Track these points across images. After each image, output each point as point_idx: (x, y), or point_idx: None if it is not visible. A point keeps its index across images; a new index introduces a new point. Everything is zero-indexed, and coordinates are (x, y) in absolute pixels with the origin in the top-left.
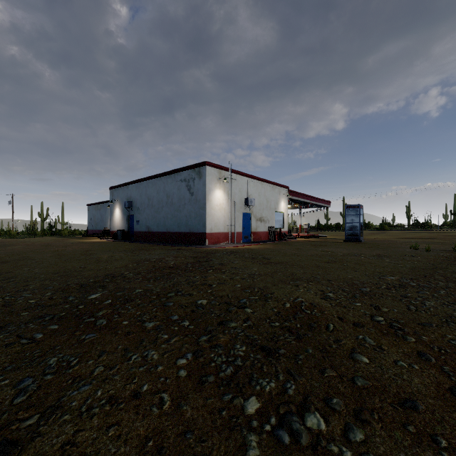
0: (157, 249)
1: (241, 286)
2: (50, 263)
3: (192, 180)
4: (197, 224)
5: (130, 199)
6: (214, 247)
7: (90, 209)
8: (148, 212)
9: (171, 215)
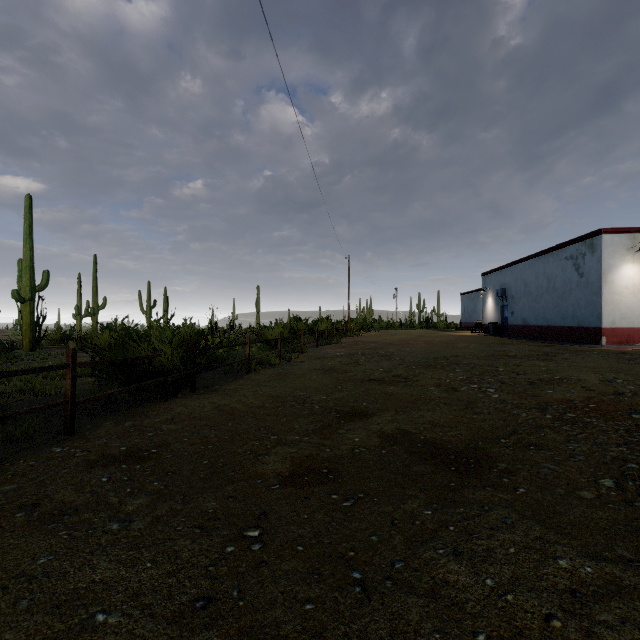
0: (521, 344)
1: (544, 368)
2: (422, 347)
3: (581, 257)
4: (587, 316)
5: (504, 286)
6: (609, 348)
7: (463, 298)
8: (524, 301)
9: (552, 304)
